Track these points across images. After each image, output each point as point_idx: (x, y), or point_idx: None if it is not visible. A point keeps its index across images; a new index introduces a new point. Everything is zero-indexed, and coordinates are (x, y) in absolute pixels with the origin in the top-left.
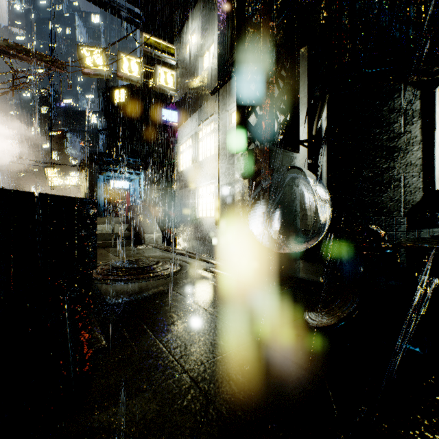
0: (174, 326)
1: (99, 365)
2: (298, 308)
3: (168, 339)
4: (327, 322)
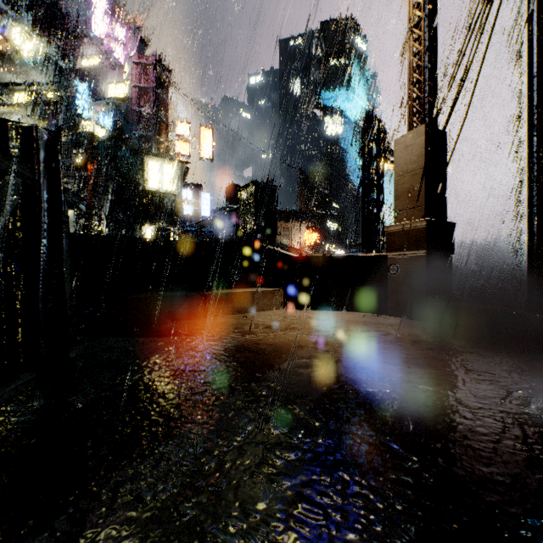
0: None
1: None
2: None
3: None
4: None
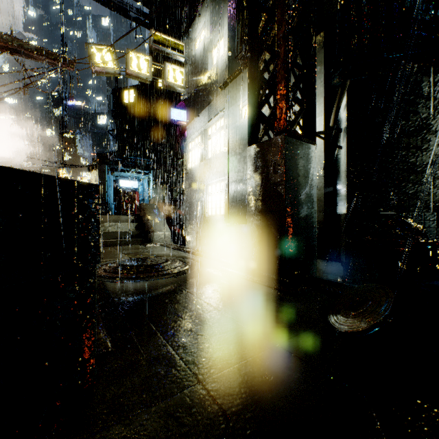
0: (185, 328)
1: (103, 371)
2: (320, 310)
3: (179, 343)
4: (358, 327)
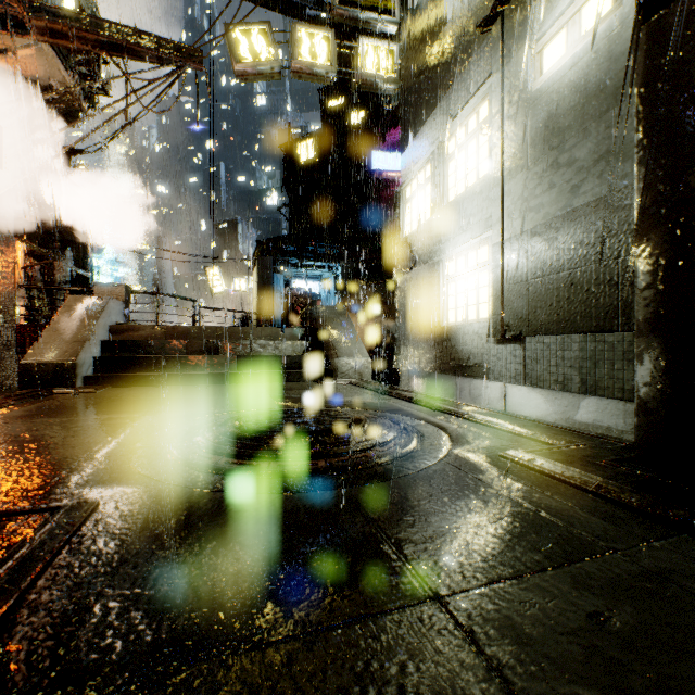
0: None
1: None
2: None
3: None
4: None
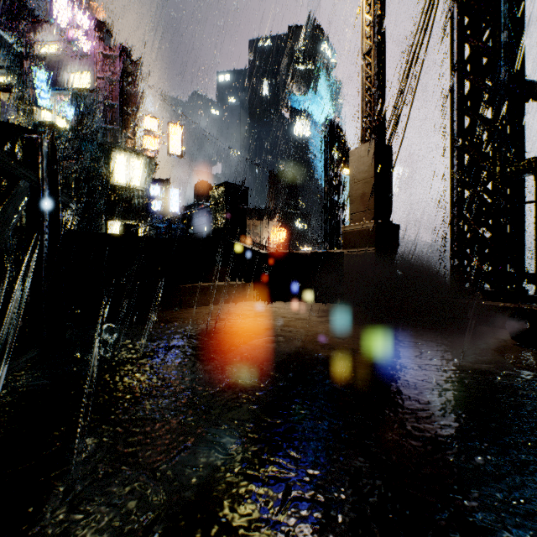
0: None
1: None
2: None
3: None
4: None
